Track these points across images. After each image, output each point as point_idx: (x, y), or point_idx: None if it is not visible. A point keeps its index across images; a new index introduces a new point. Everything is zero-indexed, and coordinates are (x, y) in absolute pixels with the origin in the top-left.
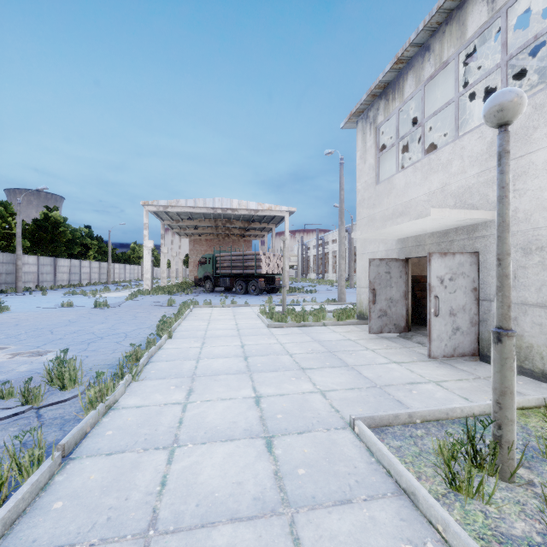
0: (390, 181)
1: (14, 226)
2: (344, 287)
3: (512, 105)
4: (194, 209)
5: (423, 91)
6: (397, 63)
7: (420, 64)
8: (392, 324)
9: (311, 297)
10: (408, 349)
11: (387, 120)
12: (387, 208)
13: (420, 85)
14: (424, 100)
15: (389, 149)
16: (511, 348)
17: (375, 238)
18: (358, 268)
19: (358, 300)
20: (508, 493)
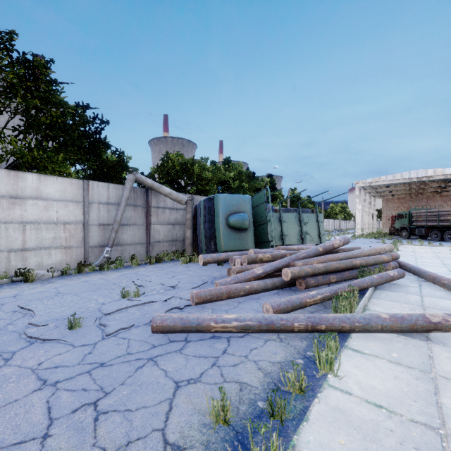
0: None
1: (284, 202)
2: None
3: None
4: (392, 181)
5: None
6: None
7: None
8: None
9: None
10: None
11: None
12: None
13: None
14: None
15: None
16: None
17: None
18: None
19: None
20: None
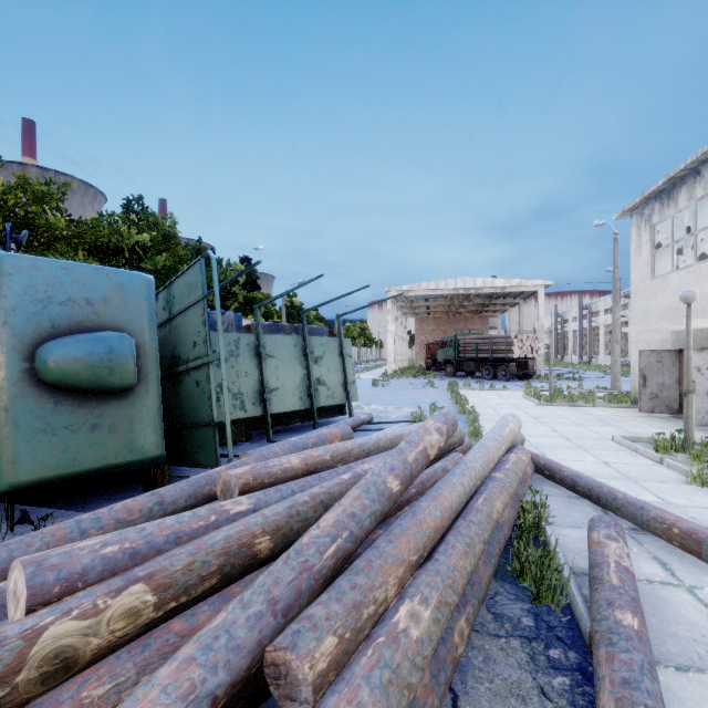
0: (664, 279)
1: (275, 315)
2: (618, 374)
3: (689, 298)
4: (435, 292)
5: (695, 207)
6: (669, 180)
7: (692, 184)
8: (664, 406)
9: (575, 384)
10: (673, 423)
11: (662, 221)
12: (662, 302)
13: (692, 201)
14: (696, 214)
15: (664, 249)
16: (690, 399)
17: (646, 331)
18: (632, 356)
19: (632, 386)
20: (685, 456)
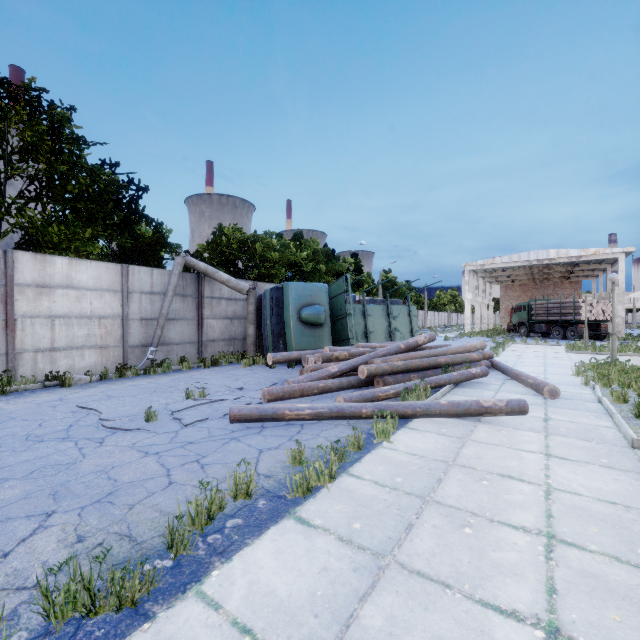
0: None
1: (374, 288)
2: None
3: (611, 279)
4: (508, 264)
5: None
6: None
7: None
8: None
9: None
10: None
11: None
12: None
13: None
14: None
15: None
16: (613, 338)
17: None
18: None
19: None
20: None
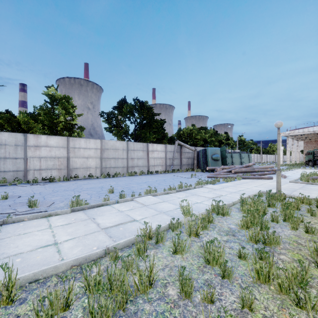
0: None
1: (234, 144)
2: None
3: None
4: (302, 133)
5: None
6: None
7: None
8: None
9: None
10: None
11: None
12: None
13: None
14: None
15: None
16: None
17: None
18: None
19: None
20: None
